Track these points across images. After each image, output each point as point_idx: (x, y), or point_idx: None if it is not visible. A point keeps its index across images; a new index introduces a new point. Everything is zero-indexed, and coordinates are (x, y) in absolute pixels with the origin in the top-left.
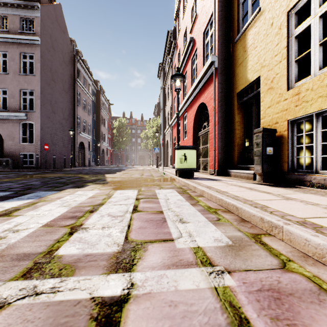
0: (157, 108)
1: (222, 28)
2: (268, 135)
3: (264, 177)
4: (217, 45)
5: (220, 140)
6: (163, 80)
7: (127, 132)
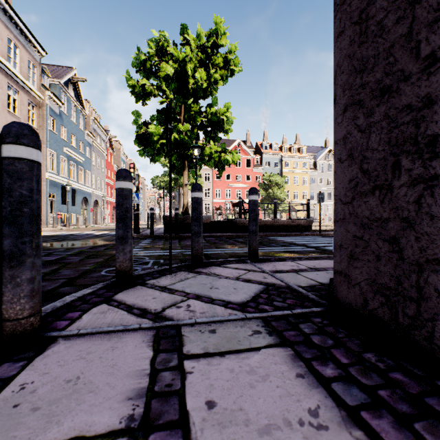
0: None
1: None
2: None
3: None
4: None
5: None
6: None
7: None
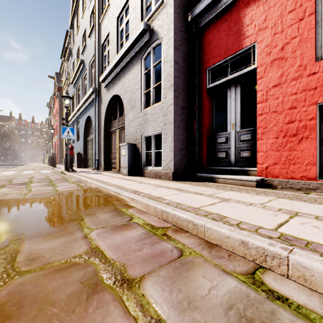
0: (48, 120)
1: (60, 129)
2: (62, 157)
3: (62, 164)
4: (59, 133)
5: (60, 156)
6: (50, 113)
7: (17, 134)
